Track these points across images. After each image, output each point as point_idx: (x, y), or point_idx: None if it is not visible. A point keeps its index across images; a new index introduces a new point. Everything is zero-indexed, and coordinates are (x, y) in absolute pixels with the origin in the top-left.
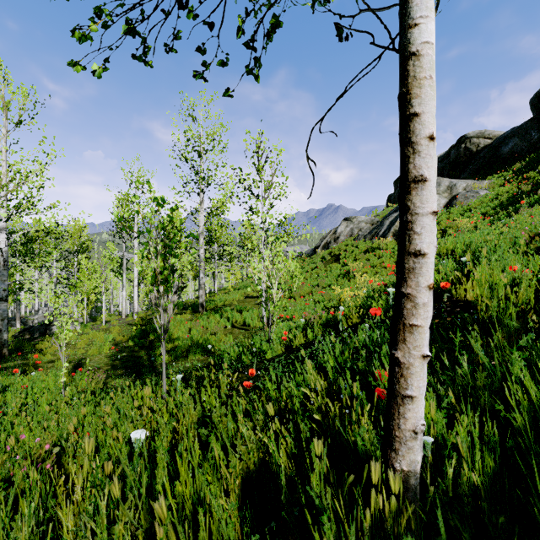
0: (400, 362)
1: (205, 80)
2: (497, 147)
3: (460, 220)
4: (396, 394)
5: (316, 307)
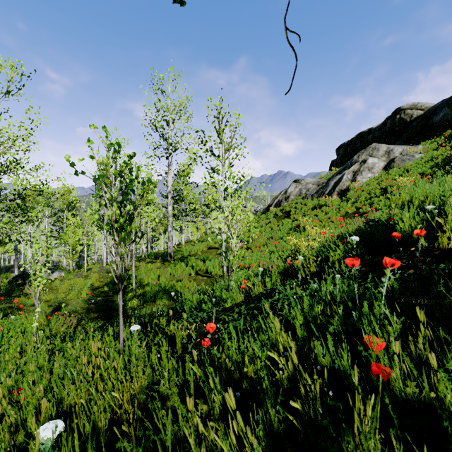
0: None
1: None
2: (429, 117)
3: (400, 179)
4: None
5: (272, 257)
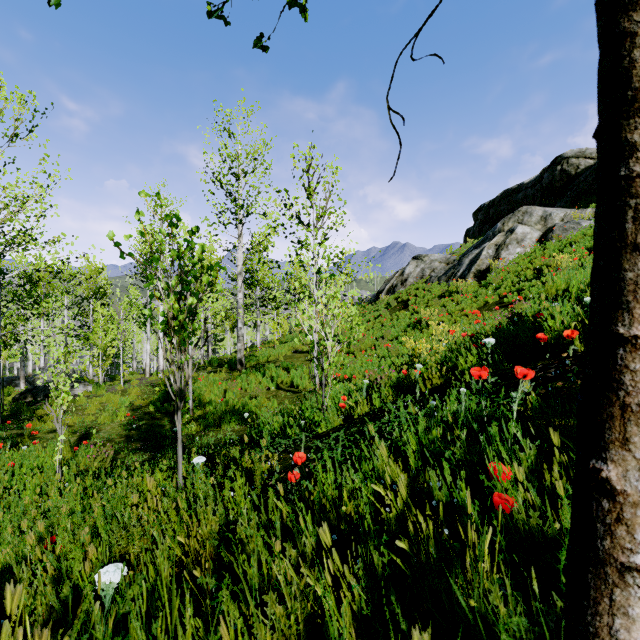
0: (614, 489)
1: (226, 22)
2: None
3: (560, 256)
4: (605, 559)
5: (382, 364)
